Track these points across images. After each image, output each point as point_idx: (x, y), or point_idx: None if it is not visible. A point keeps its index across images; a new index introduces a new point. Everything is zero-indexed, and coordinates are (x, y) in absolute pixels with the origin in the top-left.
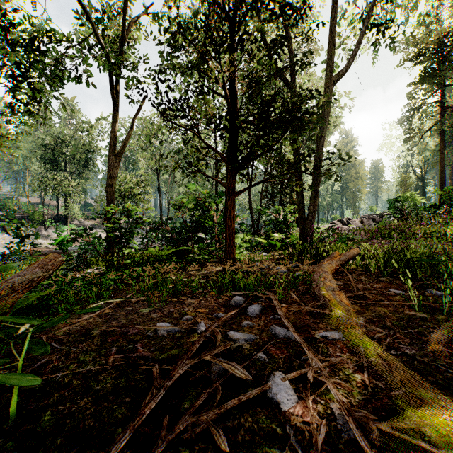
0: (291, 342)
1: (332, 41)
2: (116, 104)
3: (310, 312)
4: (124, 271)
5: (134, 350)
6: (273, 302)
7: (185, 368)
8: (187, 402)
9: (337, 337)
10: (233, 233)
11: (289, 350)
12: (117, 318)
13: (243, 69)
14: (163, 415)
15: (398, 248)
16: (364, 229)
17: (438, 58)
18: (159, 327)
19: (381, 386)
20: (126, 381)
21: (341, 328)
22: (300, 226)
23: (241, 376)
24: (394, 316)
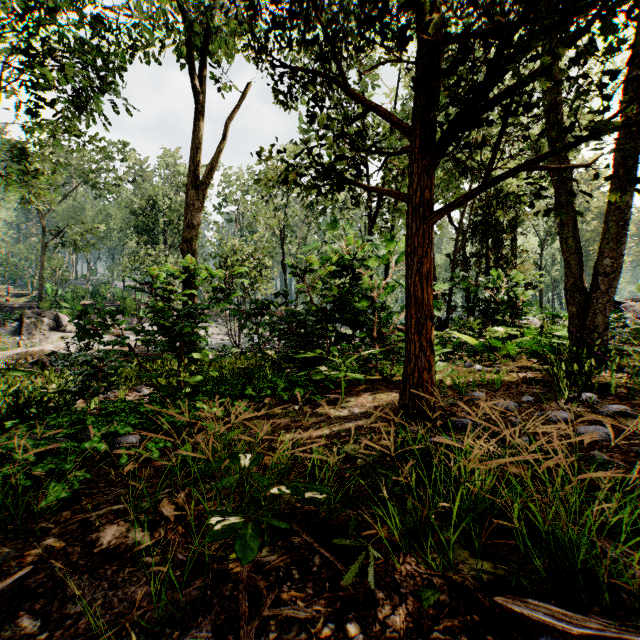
0: None
1: None
2: (197, 98)
3: None
4: (175, 402)
5: None
6: None
7: None
8: None
9: None
10: (428, 318)
11: None
12: None
13: None
14: None
15: None
16: None
17: None
18: None
19: None
20: None
21: None
22: (571, 306)
23: None
24: None
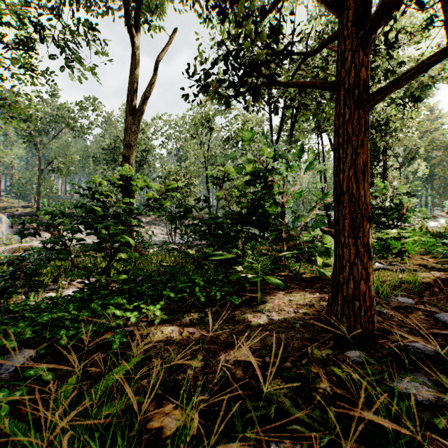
0: None
1: None
2: (134, 42)
3: None
4: (90, 305)
5: None
6: None
7: None
8: None
9: None
10: (365, 219)
11: None
12: None
13: None
14: None
15: None
16: None
17: None
18: None
19: None
20: None
21: None
22: None
23: None
24: None
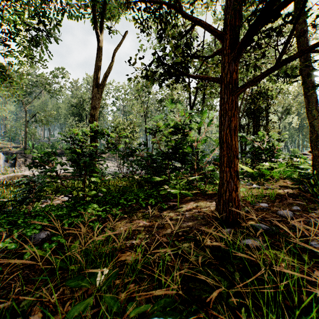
0: None
1: None
2: (98, 38)
3: None
4: (77, 208)
5: None
6: None
7: None
8: None
9: None
10: (235, 157)
11: None
12: None
13: None
14: None
15: None
16: None
17: None
18: None
19: None
20: None
21: None
22: (314, 150)
23: None
24: None
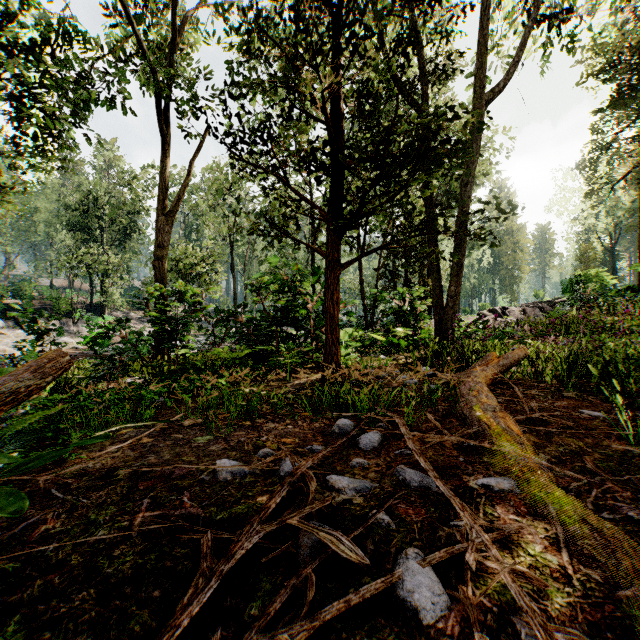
0: (431, 494)
1: (483, 42)
2: (168, 141)
3: (458, 445)
4: (177, 381)
5: (178, 503)
6: (399, 429)
7: (256, 539)
8: (256, 603)
9: (508, 488)
10: (336, 326)
11: (429, 508)
12: (158, 451)
13: (351, 79)
14: (212, 626)
15: (587, 348)
16: (527, 323)
17: (639, 70)
18: (220, 466)
19: (595, 578)
20: (158, 558)
21: (511, 471)
22: (435, 316)
23: (350, 558)
24: (596, 453)
